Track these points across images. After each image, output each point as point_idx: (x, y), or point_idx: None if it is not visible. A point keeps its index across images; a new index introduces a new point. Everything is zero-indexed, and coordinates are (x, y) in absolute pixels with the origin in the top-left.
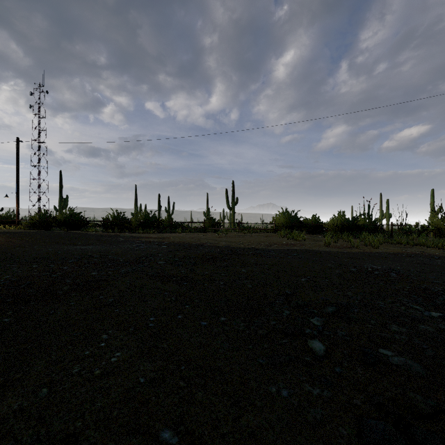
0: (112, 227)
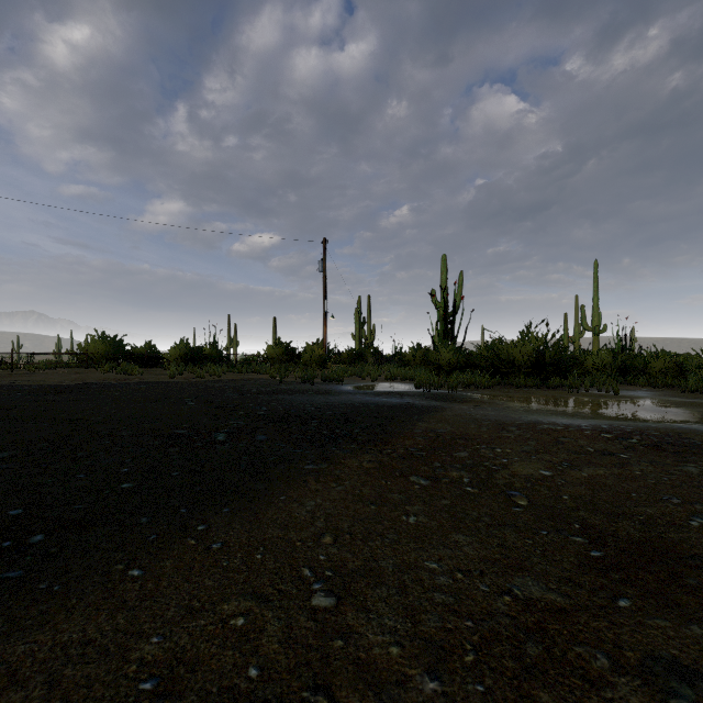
0: None
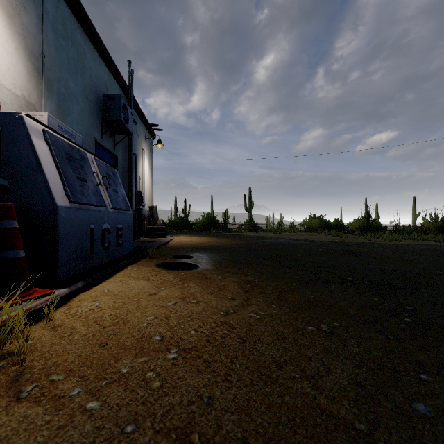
0: (181, 228)
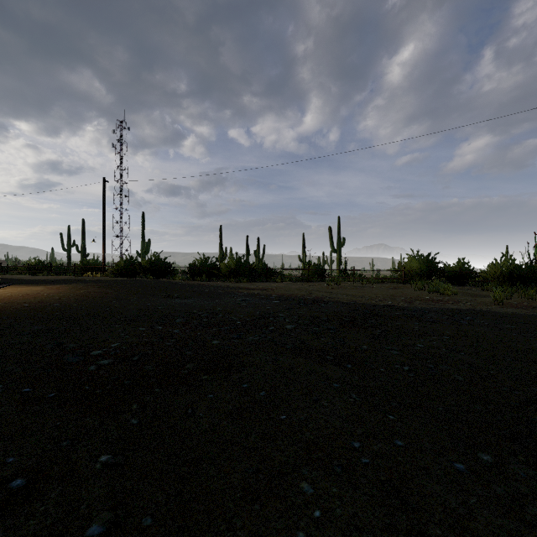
0: (200, 274)
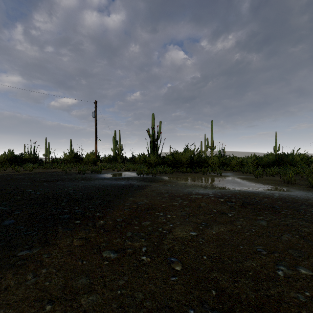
0: None
